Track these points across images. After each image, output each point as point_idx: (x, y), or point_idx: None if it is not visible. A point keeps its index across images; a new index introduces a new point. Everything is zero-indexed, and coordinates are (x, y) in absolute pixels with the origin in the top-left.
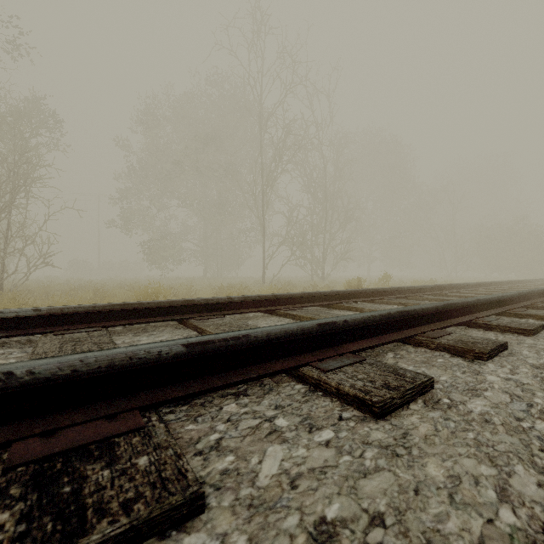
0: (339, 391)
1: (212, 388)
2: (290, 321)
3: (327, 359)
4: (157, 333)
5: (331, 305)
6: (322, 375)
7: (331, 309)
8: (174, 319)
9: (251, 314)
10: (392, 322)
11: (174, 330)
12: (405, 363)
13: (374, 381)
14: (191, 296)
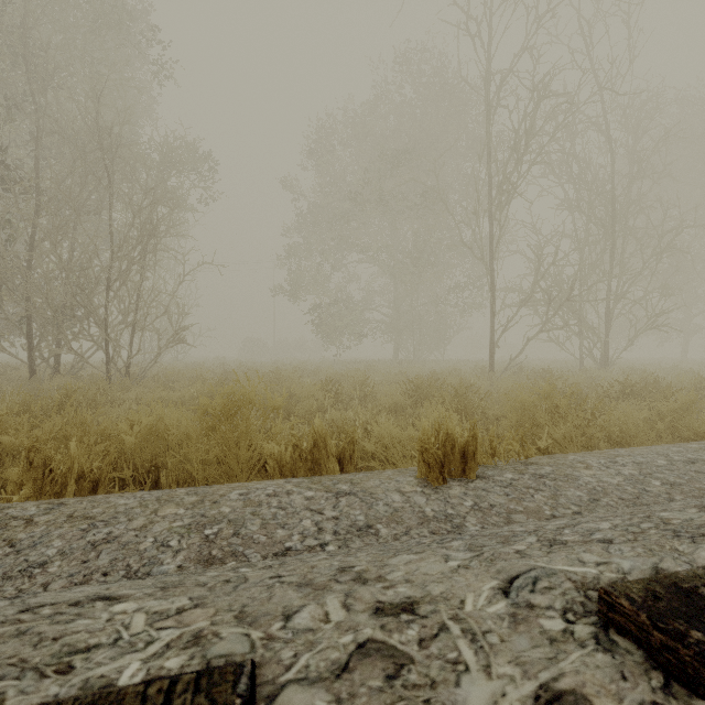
0: None
1: None
2: None
3: None
4: None
5: None
6: None
7: None
8: None
9: None
10: None
11: None
12: None
13: None
14: (364, 394)
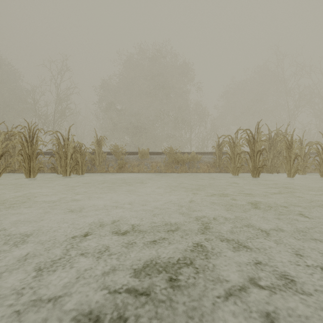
0: None
1: None
2: None
3: None
4: None
5: None
6: None
7: None
8: None
9: None
10: None
11: None
12: None
13: None
14: None
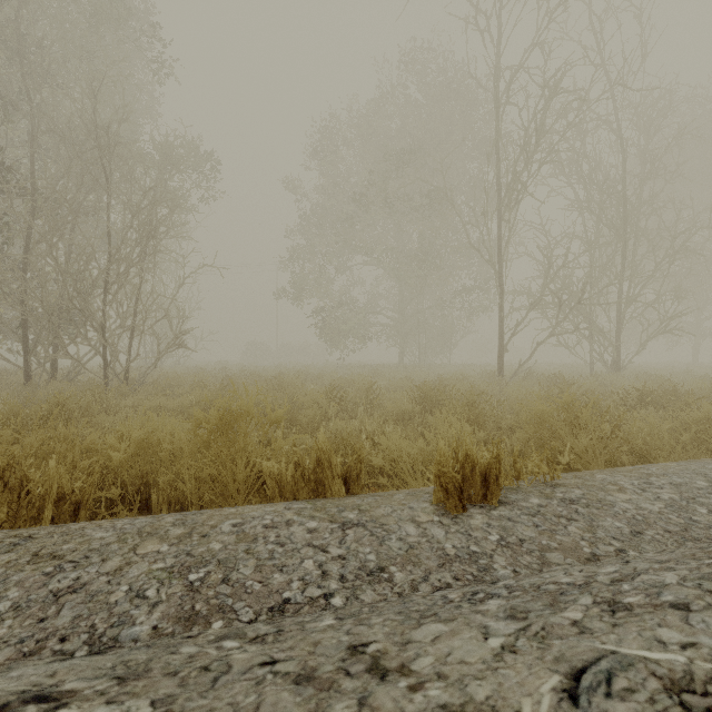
0: None
1: None
2: None
3: None
4: None
5: None
6: None
7: None
8: None
9: None
10: None
11: None
12: None
13: None
14: (370, 401)
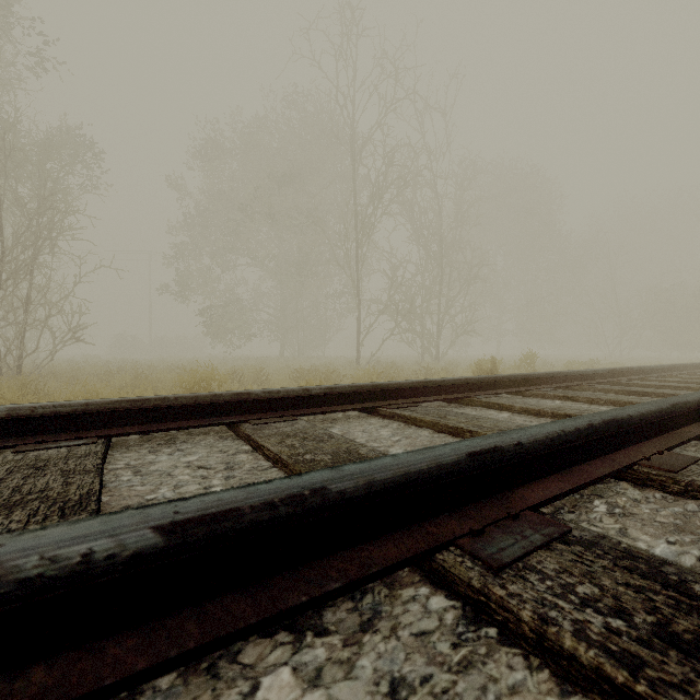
0: (545, 641)
1: (230, 635)
2: (399, 427)
3: (490, 530)
4: (187, 448)
5: (460, 399)
6: (491, 581)
7: (461, 406)
8: (218, 423)
9: (339, 414)
10: (592, 440)
11: (216, 441)
12: (640, 530)
13: (625, 610)
14: (261, 382)
